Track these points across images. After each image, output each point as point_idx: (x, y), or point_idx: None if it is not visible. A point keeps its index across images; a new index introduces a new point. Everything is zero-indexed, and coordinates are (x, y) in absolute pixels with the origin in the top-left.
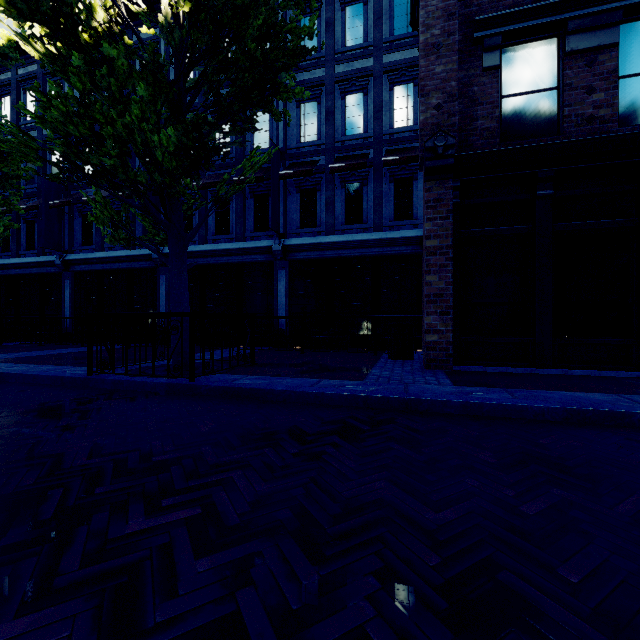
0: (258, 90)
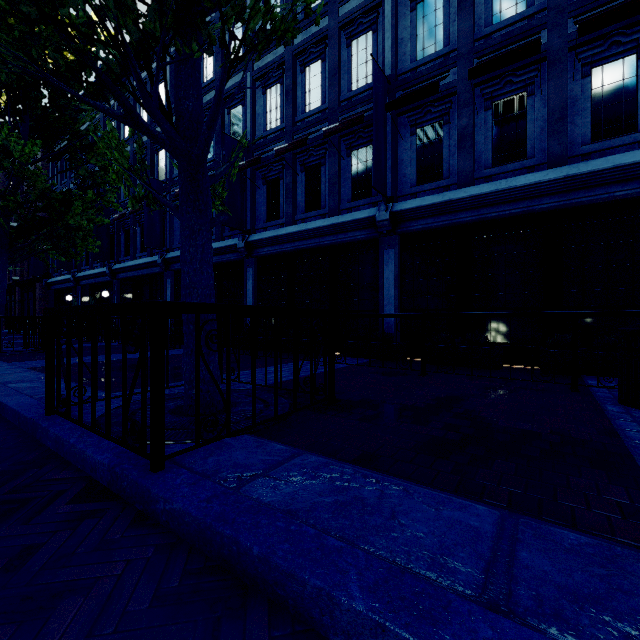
0: None
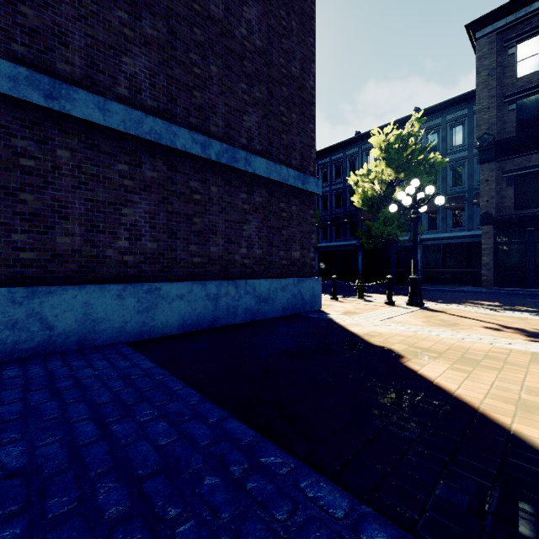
0: None
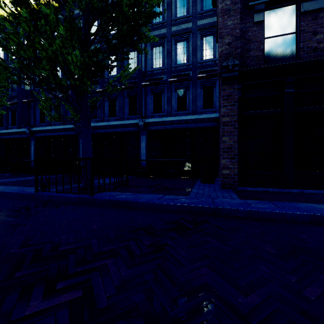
0: (130, 36)
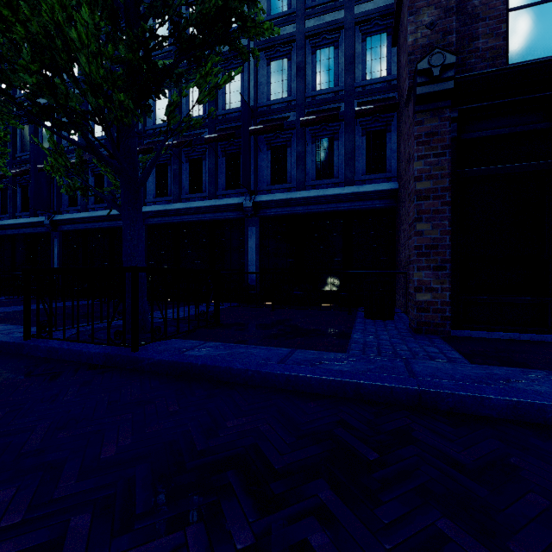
0: (223, 22)
